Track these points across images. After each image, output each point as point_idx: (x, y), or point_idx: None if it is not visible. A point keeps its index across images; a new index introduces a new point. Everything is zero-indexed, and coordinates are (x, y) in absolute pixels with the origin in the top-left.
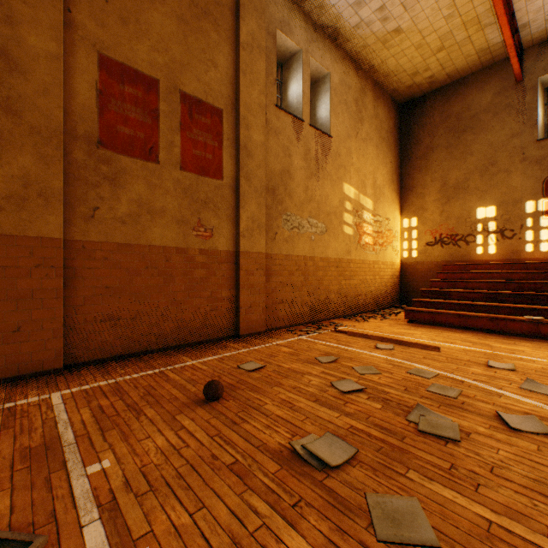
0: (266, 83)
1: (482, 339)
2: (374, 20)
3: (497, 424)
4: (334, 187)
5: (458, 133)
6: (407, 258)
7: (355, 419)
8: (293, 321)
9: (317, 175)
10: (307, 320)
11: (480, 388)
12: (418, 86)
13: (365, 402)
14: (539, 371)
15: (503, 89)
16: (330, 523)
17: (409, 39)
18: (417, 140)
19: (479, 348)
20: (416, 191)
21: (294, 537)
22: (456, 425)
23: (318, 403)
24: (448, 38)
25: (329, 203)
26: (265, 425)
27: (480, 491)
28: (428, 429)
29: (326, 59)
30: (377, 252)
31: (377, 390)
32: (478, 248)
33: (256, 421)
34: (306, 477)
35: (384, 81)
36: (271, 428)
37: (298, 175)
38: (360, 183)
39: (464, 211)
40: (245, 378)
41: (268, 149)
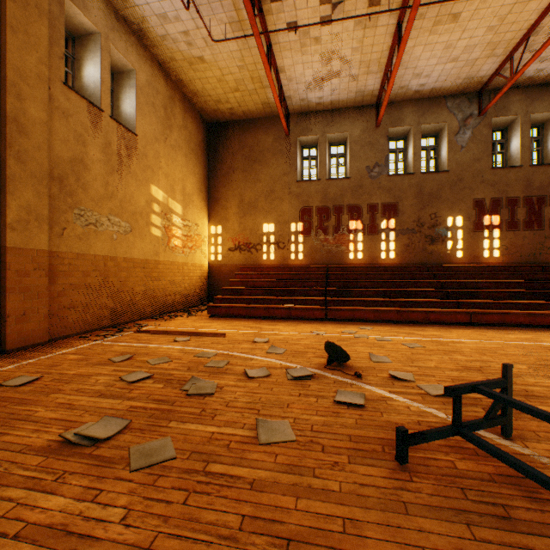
0: (50, 53)
1: (258, 324)
2: (180, 40)
3: (243, 377)
4: (141, 187)
5: (251, 162)
6: (214, 261)
7: (137, 401)
8: (89, 327)
9: (120, 171)
10: (108, 324)
11: (243, 357)
12: (222, 112)
13: (150, 386)
14: (281, 340)
15: (279, 138)
16: (92, 477)
17: (212, 71)
18: (222, 159)
19: (254, 331)
20: (221, 203)
21: (52, 499)
22: (216, 384)
23: (102, 397)
24: (242, 84)
25: (135, 202)
26: (33, 430)
27: (215, 418)
28: (195, 391)
29: (132, 54)
30: (187, 254)
31: (164, 375)
32: (264, 255)
33: (21, 430)
34: (76, 455)
35: (193, 98)
36: (41, 431)
37: (96, 168)
38: (170, 188)
39: (255, 225)
40: (10, 394)
41: (53, 130)
